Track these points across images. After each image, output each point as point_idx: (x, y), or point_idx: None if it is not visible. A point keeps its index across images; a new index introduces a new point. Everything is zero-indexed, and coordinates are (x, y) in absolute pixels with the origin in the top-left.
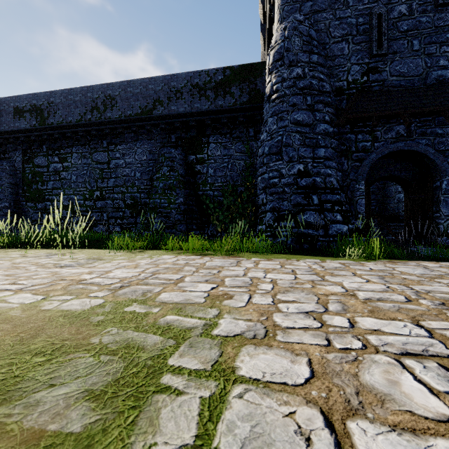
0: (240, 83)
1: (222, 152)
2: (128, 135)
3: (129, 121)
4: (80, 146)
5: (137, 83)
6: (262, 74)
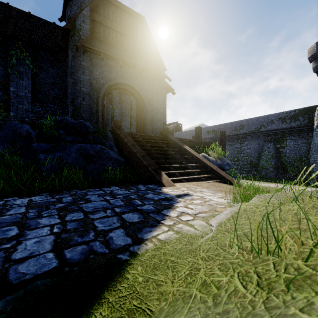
0: (303, 115)
1: (293, 143)
2: (248, 137)
3: (249, 133)
4: (229, 142)
5: (253, 119)
6: (315, 111)
